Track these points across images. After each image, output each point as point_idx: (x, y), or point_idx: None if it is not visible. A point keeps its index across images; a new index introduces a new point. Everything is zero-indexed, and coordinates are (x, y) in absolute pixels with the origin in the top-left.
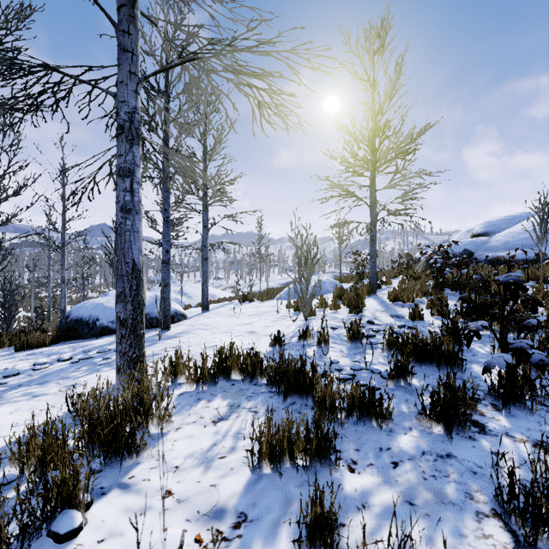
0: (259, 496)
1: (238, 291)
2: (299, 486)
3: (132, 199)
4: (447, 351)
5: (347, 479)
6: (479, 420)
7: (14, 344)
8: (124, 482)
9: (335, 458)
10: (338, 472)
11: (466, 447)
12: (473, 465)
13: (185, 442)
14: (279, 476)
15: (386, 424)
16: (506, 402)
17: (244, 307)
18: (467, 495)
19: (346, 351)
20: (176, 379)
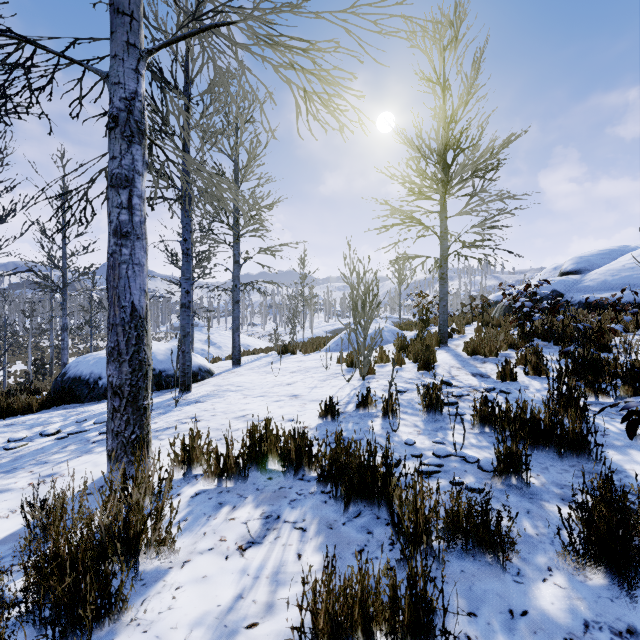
0: None
1: (276, 340)
2: None
3: (130, 219)
4: (572, 431)
5: None
6: None
7: None
8: None
9: None
10: None
11: None
12: None
13: (194, 591)
14: None
15: (508, 559)
16: None
17: (284, 361)
18: None
19: (421, 425)
20: (190, 469)
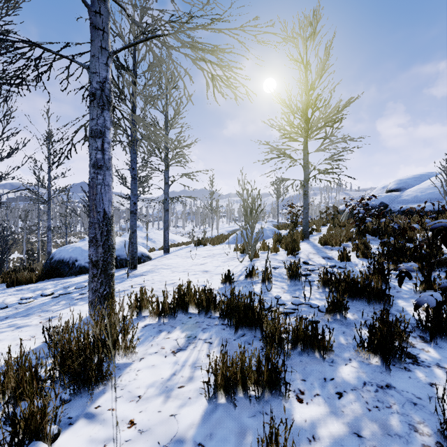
0: (215, 426)
1: (193, 237)
2: (252, 417)
3: (103, 157)
4: (376, 288)
5: (297, 410)
6: (410, 352)
7: (5, 281)
8: (91, 412)
9: (285, 389)
10: (287, 402)
11: (403, 378)
12: (412, 396)
13: (148, 371)
14: (233, 406)
15: (327, 355)
16: (434, 335)
17: (198, 250)
18: (410, 427)
19: (286, 287)
20: (141, 312)
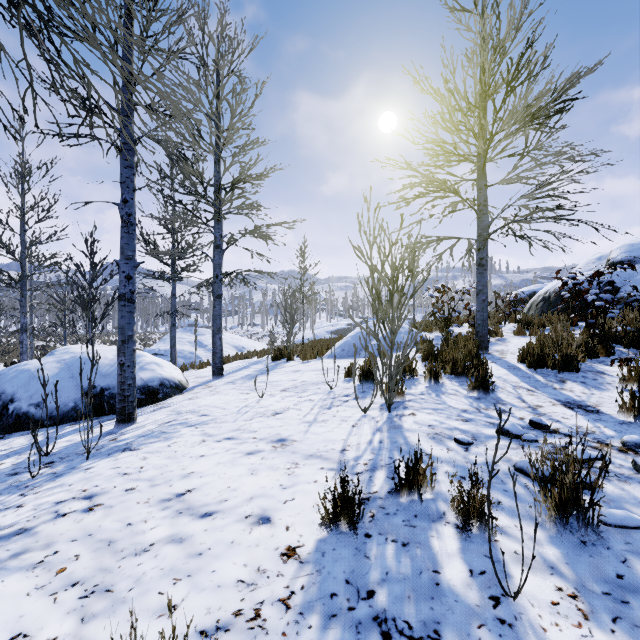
0: None
1: (272, 343)
2: None
3: None
4: None
5: None
6: None
7: None
8: None
9: None
10: None
11: None
12: None
13: None
14: None
15: None
16: None
17: (277, 370)
18: None
19: (563, 564)
20: None
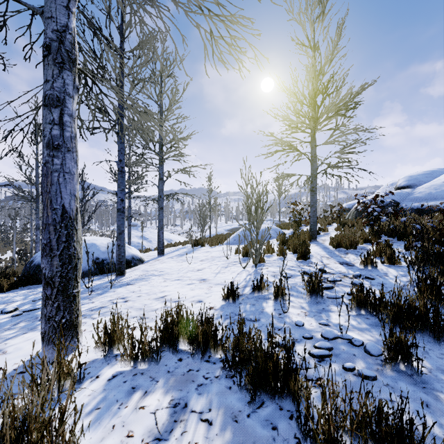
0: None
1: (191, 236)
2: None
3: (62, 134)
4: None
5: None
6: None
7: None
8: None
9: None
10: None
11: None
12: None
13: None
14: None
15: None
16: None
17: (196, 251)
18: None
19: (306, 307)
20: (112, 350)
